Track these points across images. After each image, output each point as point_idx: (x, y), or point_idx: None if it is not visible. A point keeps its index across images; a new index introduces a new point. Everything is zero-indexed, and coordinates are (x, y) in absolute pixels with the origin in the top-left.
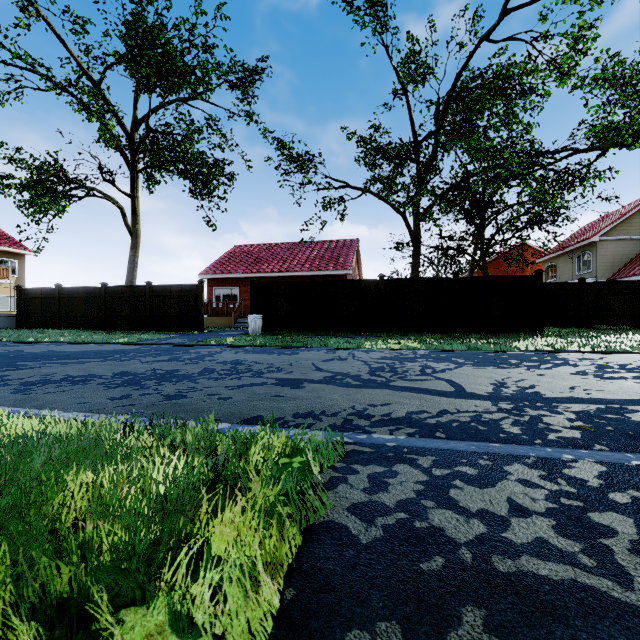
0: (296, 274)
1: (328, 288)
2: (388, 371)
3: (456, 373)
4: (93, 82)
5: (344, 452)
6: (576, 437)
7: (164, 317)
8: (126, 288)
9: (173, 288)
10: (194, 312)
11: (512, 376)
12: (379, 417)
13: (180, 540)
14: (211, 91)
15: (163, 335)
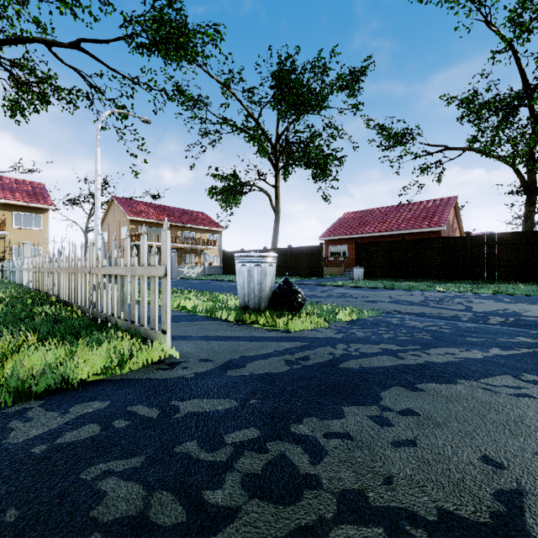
0: (393, 233)
1: (417, 245)
2: (434, 301)
3: (483, 304)
4: (255, 120)
5: (379, 315)
6: (492, 323)
7: (298, 268)
8: (277, 250)
9: (304, 249)
10: (317, 264)
11: (525, 308)
12: (404, 312)
13: (333, 311)
14: (327, 106)
15: (299, 279)
